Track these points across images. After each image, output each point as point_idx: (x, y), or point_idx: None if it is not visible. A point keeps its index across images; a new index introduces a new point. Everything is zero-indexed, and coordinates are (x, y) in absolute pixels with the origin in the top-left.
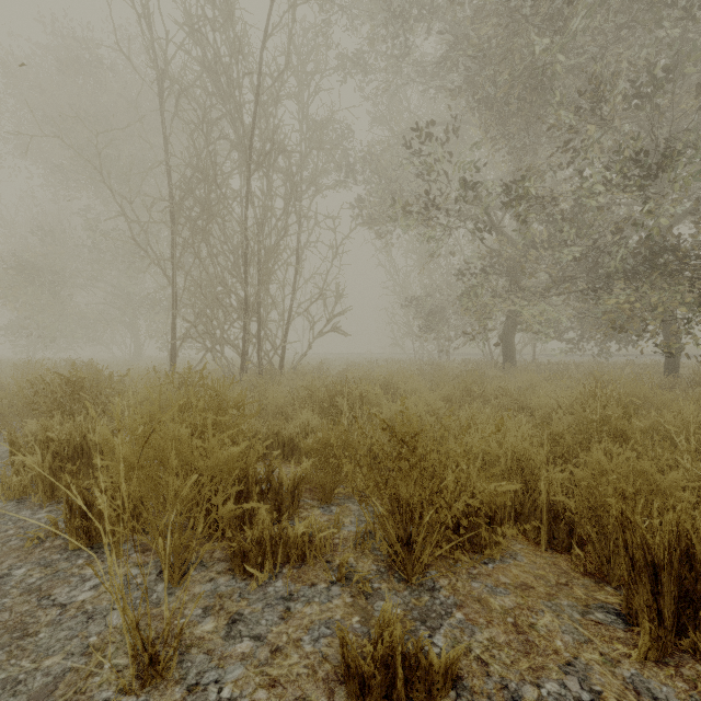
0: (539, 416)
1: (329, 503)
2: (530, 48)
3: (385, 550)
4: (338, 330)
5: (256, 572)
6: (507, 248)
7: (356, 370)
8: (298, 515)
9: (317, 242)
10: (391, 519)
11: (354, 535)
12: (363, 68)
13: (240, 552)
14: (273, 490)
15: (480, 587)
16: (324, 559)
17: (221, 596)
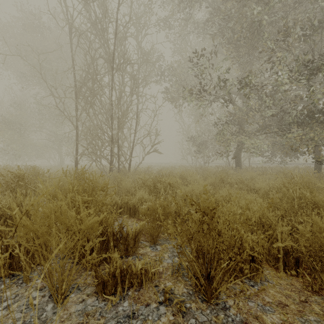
0: (261, 193)
1: (155, 243)
2: (252, 11)
3: (194, 283)
4: (157, 151)
5: (111, 297)
6: (238, 111)
7: (165, 170)
8: (138, 253)
9: (146, 109)
10: (197, 261)
11: (171, 265)
12: (168, 26)
13: (101, 282)
14: (123, 238)
15: (254, 306)
16: (154, 284)
17: (88, 315)
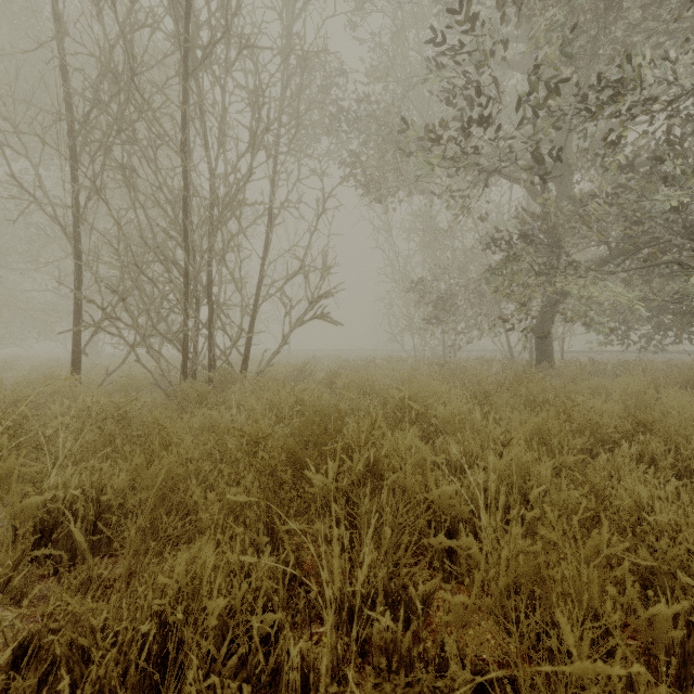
0: None
1: None
2: None
3: None
4: (326, 317)
5: None
6: (551, 210)
7: (351, 375)
8: None
9: (297, 202)
10: None
11: None
12: None
13: None
14: None
15: None
16: None
17: None
